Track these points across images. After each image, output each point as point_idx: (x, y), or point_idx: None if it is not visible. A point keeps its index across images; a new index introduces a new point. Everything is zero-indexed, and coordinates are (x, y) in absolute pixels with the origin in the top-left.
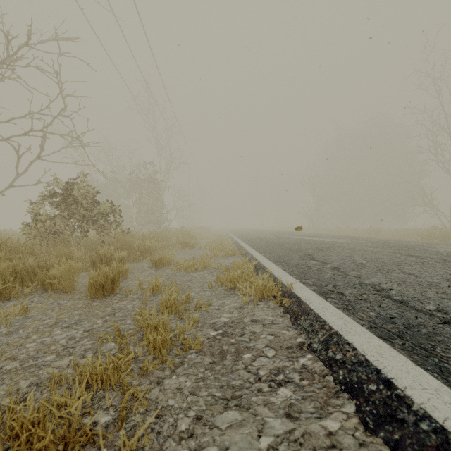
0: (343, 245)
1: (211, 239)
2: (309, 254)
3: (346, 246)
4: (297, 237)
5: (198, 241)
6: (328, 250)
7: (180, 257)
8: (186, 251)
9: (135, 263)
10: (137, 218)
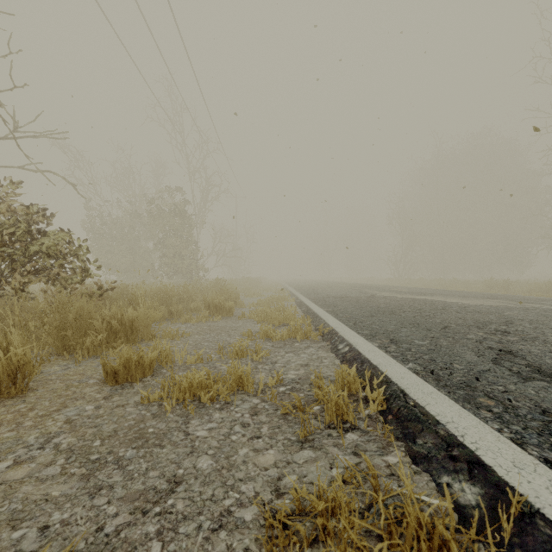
0: (527, 317)
1: (262, 296)
2: (496, 346)
3: (544, 321)
4: (399, 294)
5: (241, 301)
6: (523, 333)
7: (196, 341)
8: (215, 324)
9: (83, 364)
10: (160, 266)
